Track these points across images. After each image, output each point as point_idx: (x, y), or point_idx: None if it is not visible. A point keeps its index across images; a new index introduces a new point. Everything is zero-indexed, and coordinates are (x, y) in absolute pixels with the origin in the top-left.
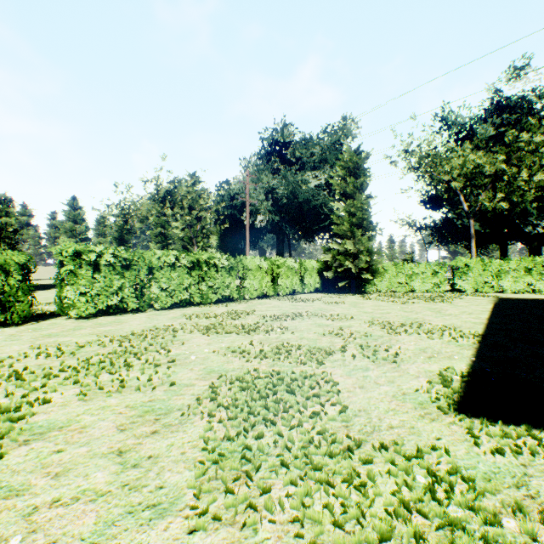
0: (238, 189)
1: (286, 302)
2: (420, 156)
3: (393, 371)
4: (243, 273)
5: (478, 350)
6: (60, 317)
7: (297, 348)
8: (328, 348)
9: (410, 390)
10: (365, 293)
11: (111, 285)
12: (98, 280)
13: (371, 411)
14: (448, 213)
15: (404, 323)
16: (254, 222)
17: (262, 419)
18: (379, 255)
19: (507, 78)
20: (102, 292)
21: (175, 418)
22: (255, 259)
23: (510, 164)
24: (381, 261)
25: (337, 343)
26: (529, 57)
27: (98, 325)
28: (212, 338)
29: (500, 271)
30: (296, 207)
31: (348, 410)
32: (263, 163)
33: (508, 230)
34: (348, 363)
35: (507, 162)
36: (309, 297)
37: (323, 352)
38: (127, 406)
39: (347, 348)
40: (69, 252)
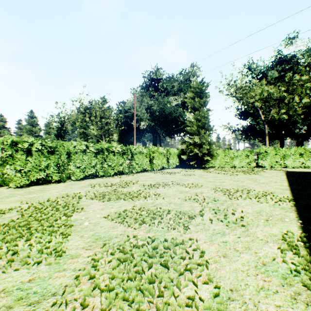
0: (129, 106)
1: (158, 174)
2: (236, 87)
3: (245, 236)
4: (131, 156)
5: (298, 213)
6: (4, 186)
7: (167, 213)
8: (190, 212)
9: (267, 259)
10: (206, 168)
11: (40, 164)
12: (30, 161)
13: (242, 292)
14: (251, 121)
15: (237, 190)
16: (139, 126)
17: (136, 310)
18: (215, 145)
19: (285, 44)
20: (33, 169)
21: (45, 310)
22: (139, 147)
23: (288, 93)
24: (215, 149)
25: (195, 207)
26: (297, 32)
27: (26, 193)
28: (105, 204)
29: (285, 155)
30: (164, 117)
31: (221, 291)
32: (145, 91)
33: (285, 132)
34: (207, 227)
35: (287, 92)
36: (173, 171)
37: (187, 216)
38: (2, 290)
39: (204, 212)
40: (8, 142)
